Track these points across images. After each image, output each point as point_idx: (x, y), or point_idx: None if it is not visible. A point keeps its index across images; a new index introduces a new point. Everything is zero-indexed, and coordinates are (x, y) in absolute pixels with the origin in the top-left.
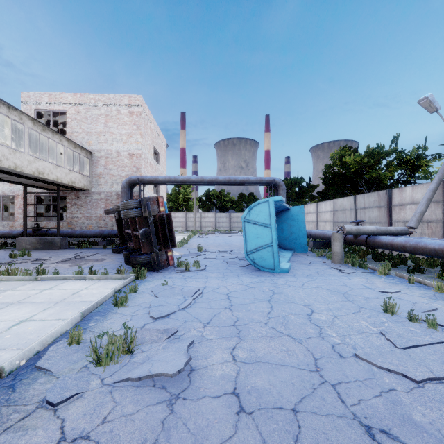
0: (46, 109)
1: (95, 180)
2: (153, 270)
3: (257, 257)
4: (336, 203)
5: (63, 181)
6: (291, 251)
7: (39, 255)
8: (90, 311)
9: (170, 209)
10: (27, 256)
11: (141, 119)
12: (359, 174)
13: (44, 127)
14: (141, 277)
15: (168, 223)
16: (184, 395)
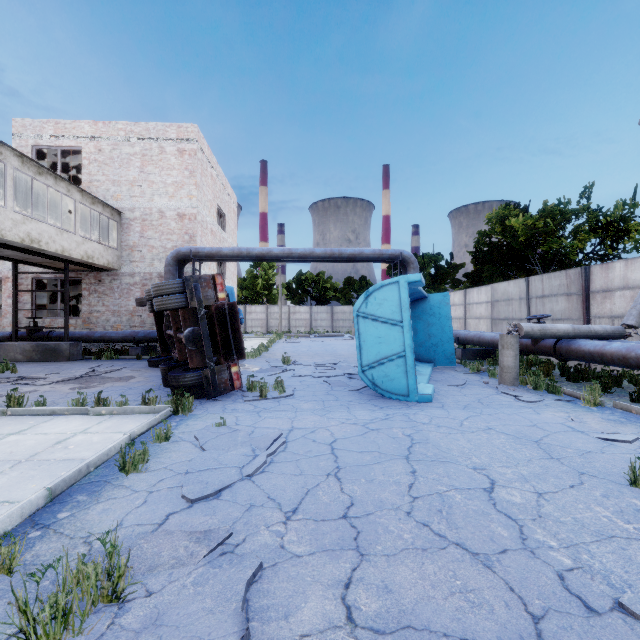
0: (51, 146)
1: (126, 255)
2: (206, 396)
3: (378, 374)
4: (497, 290)
5: (73, 254)
6: (429, 364)
7: (31, 371)
8: (71, 482)
9: (244, 300)
10: (10, 372)
11: (197, 161)
12: (531, 245)
13: (40, 169)
14: (183, 409)
15: (232, 319)
16: None
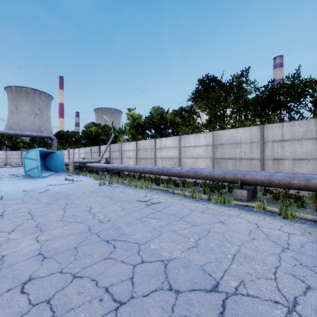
0: None
1: None
2: None
3: (30, 172)
4: (86, 149)
5: None
6: (55, 172)
7: None
8: None
9: None
10: None
11: None
12: (97, 136)
13: None
14: None
15: None
16: None
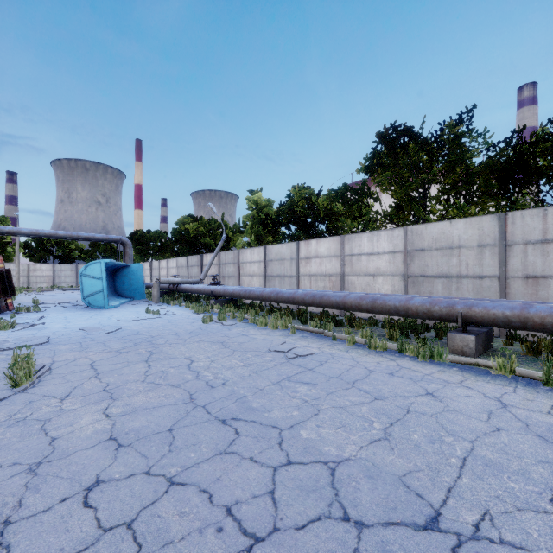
0: None
1: None
2: None
3: (92, 299)
4: (178, 261)
5: None
6: (130, 299)
7: None
8: None
9: None
10: None
11: None
12: (198, 239)
13: None
14: None
15: (8, 277)
16: (44, 329)
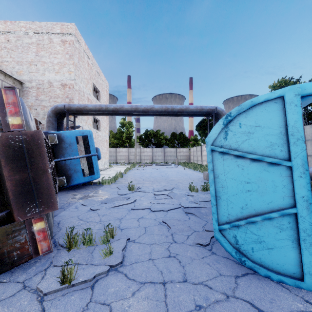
0: None
1: None
2: None
3: (246, 237)
4: None
5: None
6: None
7: None
8: None
9: (116, 145)
10: None
11: (75, 49)
12: None
13: None
14: None
15: (34, 155)
16: None
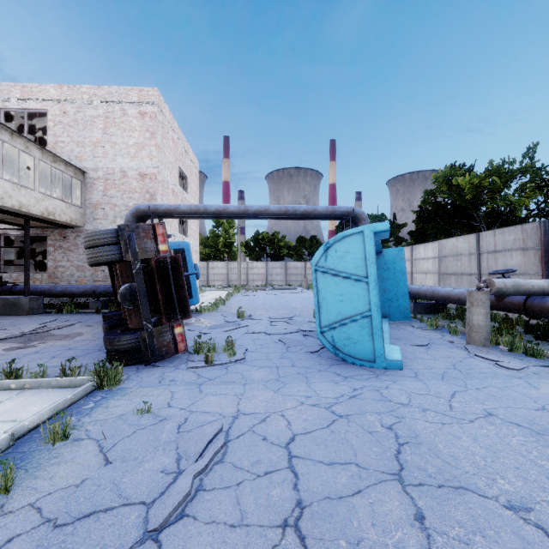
0: (18, 109)
1: (89, 212)
2: (145, 362)
3: (340, 336)
4: (445, 246)
5: (32, 210)
6: (384, 319)
7: None
8: None
9: (207, 257)
10: None
11: (158, 123)
12: (477, 203)
13: None
14: (109, 383)
15: (176, 274)
16: None
